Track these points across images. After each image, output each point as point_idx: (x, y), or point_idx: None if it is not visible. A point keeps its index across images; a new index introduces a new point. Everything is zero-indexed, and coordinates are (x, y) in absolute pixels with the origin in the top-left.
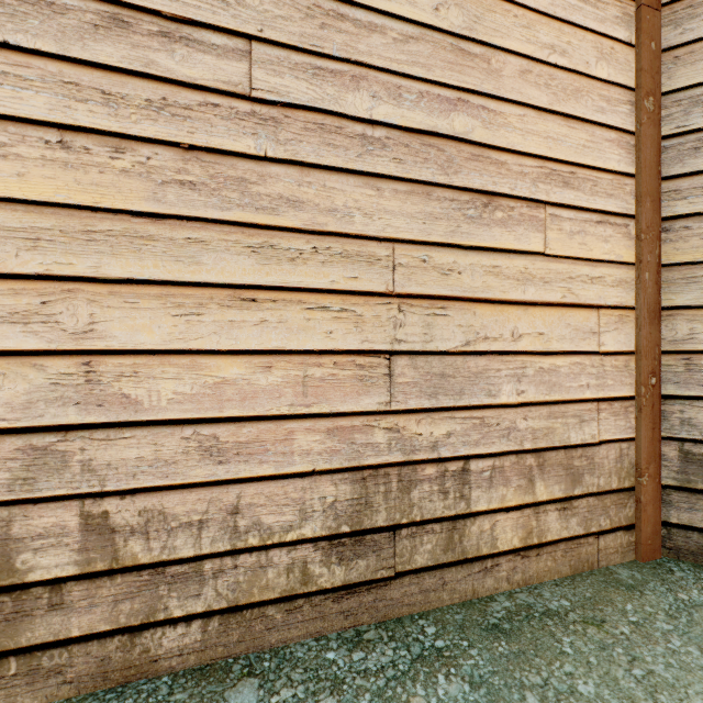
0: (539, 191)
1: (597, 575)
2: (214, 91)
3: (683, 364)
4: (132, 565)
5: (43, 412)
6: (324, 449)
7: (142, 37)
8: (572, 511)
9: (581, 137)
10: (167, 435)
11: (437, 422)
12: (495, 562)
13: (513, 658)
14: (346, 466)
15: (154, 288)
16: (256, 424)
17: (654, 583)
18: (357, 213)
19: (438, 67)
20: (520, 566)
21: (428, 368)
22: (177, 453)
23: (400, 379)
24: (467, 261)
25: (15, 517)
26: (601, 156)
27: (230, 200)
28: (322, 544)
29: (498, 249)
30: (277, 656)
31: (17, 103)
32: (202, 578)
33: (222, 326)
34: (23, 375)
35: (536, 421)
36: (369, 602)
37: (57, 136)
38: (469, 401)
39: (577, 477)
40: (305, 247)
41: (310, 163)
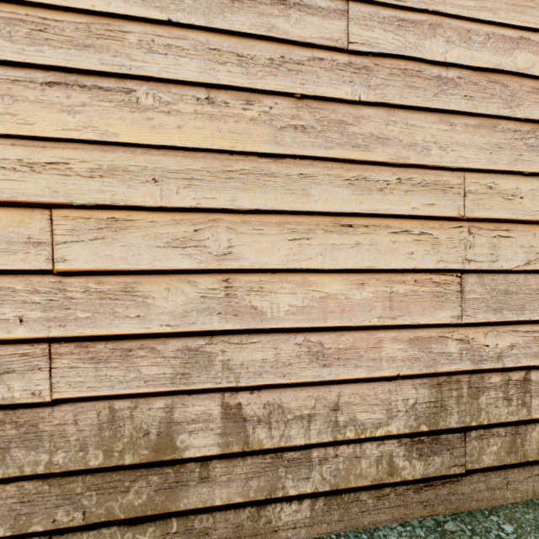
0: None
1: None
2: (320, 47)
3: None
4: (258, 449)
5: (195, 320)
6: (406, 357)
7: (265, 7)
8: None
9: None
10: (284, 341)
11: (501, 335)
12: None
13: None
14: (424, 372)
15: (274, 217)
16: (352, 333)
17: None
18: (433, 147)
19: (502, 10)
20: None
21: (494, 285)
22: (291, 356)
23: (469, 295)
24: (528, 187)
25: (176, 405)
26: None
27: (331, 140)
28: (404, 440)
29: None
30: (373, 537)
31: (177, 69)
32: (310, 464)
33: (325, 249)
34: (181, 289)
35: None
36: (443, 495)
37: (205, 94)
38: (530, 316)
39: None
40: (391, 178)
41: (395, 104)
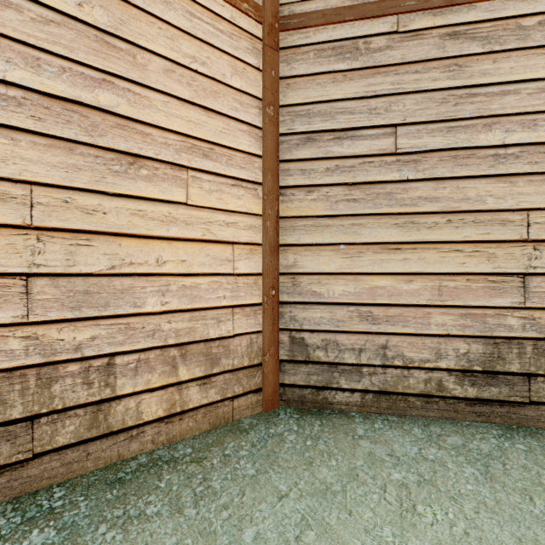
0: (183, 159)
1: (228, 426)
2: None
3: (291, 281)
4: None
5: None
6: None
7: None
8: (211, 384)
9: (219, 125)
10: None
11: (81, 329)
12: (141, 430)
13: (114, 501)
14: None
15: None
16: None
17: (261, 425)
18: None
19: (83, 51)
20: (164, 430)
21: (72, 287)
22: None
23: (39, 296)
24: (113, 205)
25: None
26: (235, 140)
27: None
28: None
29: (143, 198)
30: None
31: None
32: None
33: None
34: None
35: (180, 323)
36: (2, 484)
37: None
38: (115, 311)
39: (215, 360)
40: None
41: None
